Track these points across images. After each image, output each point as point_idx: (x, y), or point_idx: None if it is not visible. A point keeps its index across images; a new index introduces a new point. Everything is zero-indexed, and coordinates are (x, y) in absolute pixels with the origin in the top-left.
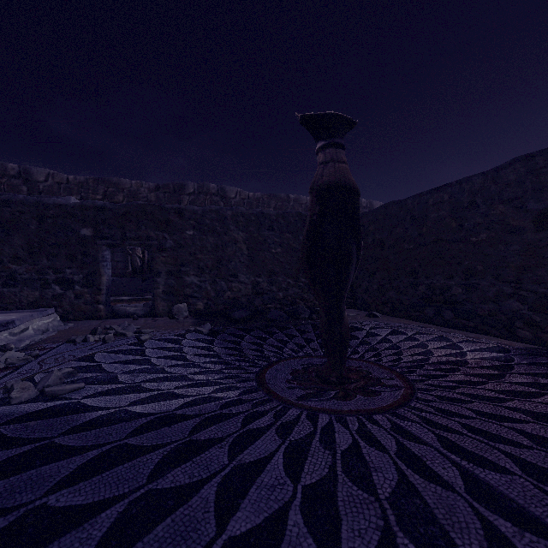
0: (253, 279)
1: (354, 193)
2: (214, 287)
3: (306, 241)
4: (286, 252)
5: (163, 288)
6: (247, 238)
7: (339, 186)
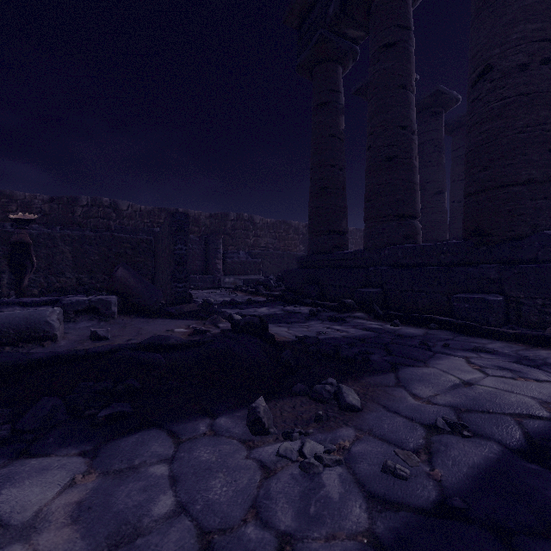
0: (77, 276)
1: (27, 244)
2: (47, 280)
3: (7, 259)
4: (103, 259)
5: (8, 281)
6: (73, 250)
7: (19, 242)
